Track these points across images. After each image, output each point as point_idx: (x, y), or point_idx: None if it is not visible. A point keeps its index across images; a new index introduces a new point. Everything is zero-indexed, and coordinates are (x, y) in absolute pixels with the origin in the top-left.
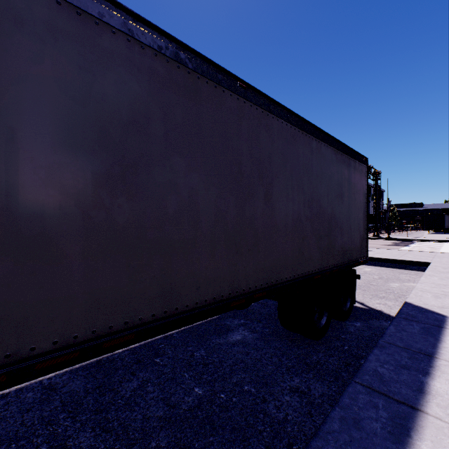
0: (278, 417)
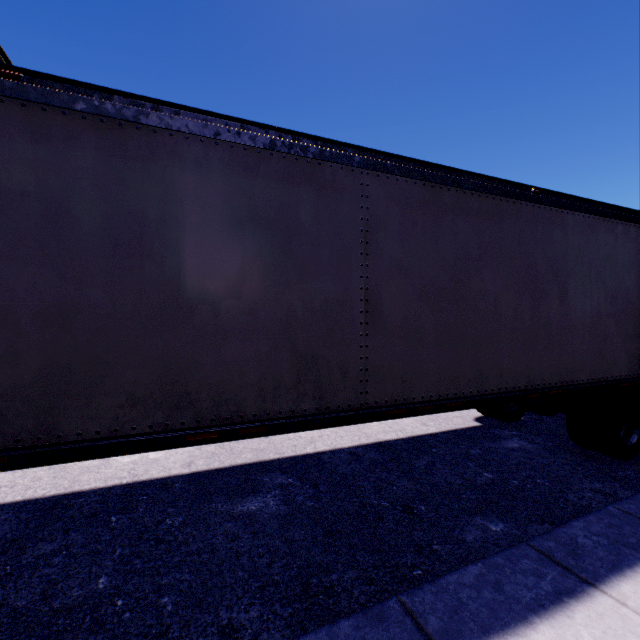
0: (581, 503)
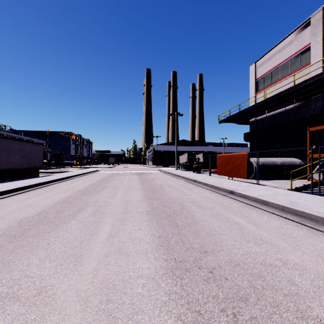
0: None
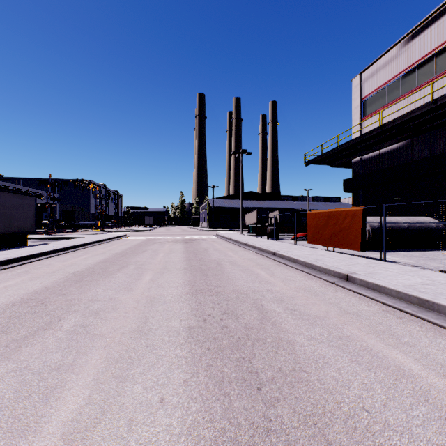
0: None
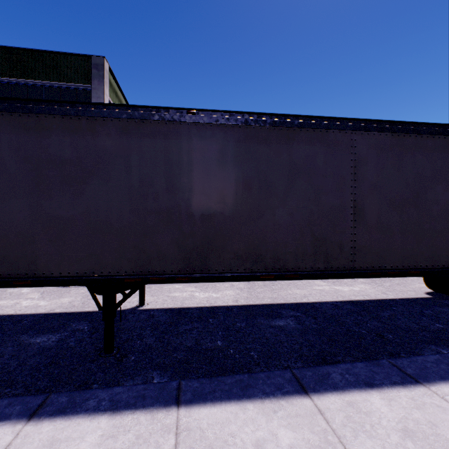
0: None
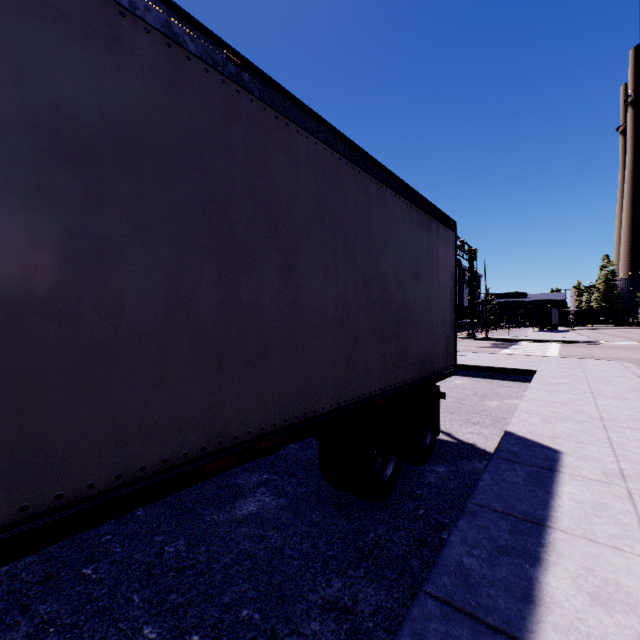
0: None
